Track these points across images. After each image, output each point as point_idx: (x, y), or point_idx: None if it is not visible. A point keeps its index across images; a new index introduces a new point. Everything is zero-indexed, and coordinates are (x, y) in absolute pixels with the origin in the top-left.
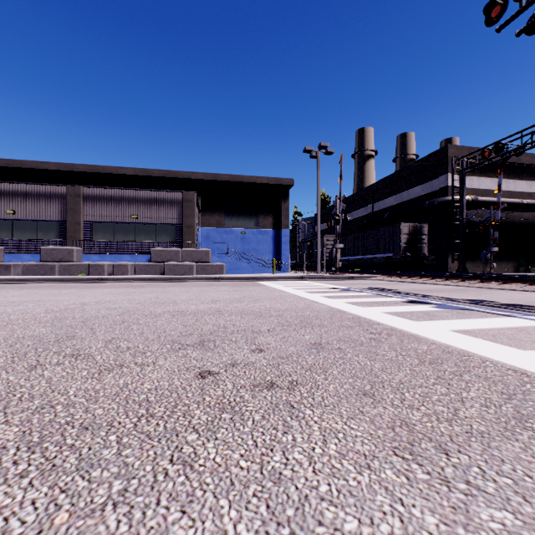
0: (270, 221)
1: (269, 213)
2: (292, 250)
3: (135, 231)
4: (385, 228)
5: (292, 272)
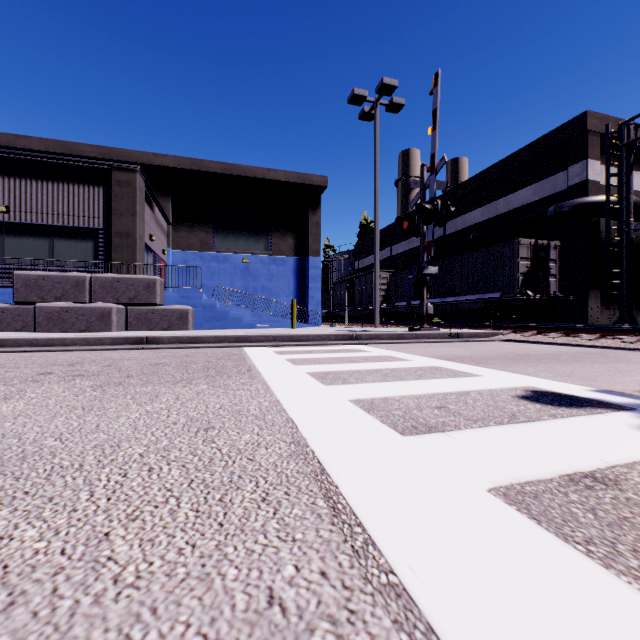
0: (290, 244)
1: (289, 231)
2: (323, 294)
3: (4, 239)
4: (484, 250)
5: (325, 325)
